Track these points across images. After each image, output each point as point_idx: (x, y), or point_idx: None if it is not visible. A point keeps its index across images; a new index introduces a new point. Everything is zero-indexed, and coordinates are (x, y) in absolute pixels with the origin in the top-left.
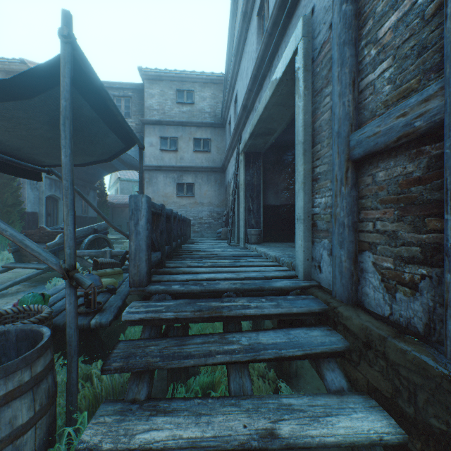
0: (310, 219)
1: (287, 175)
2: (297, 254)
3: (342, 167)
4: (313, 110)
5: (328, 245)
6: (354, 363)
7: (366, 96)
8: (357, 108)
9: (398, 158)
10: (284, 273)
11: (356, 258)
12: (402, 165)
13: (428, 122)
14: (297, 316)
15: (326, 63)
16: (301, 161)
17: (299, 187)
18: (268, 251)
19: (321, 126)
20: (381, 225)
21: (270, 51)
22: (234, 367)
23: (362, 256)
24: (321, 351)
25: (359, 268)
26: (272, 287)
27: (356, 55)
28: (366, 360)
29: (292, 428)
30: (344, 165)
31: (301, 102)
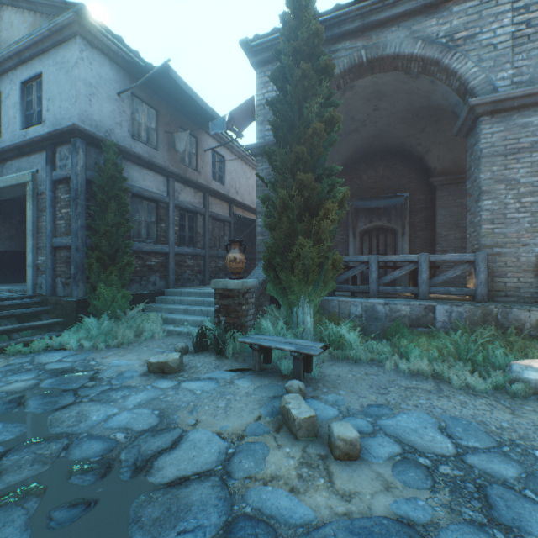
0: (37, 266)
1: (13, 225)
2: (29, 283)
3: (51, 248)
4: (38, 216)
5: (46, 277)
6: (54, 313)
7: (59, 227)
8: (56, 229)
9: (67, 250)
10: (20, 294)
11: (56, 280)
12: (67, 253)
13: (70, 245)
14: (30, 305)
15: (45, 202)
16: (32, 239)
17: (30, 250)
18: (1, 287)
19: (43, 227)
20: (63, 269)
21: (5, 156)
22: (2, 321)
23: (58, 279)
24: (41, 310)
25: (57, 283)
26: (15, 297)
27: (56, 211)
28: (57, 309)
29: (31, 324)
30: (51, 248)
31: (32, 211)
